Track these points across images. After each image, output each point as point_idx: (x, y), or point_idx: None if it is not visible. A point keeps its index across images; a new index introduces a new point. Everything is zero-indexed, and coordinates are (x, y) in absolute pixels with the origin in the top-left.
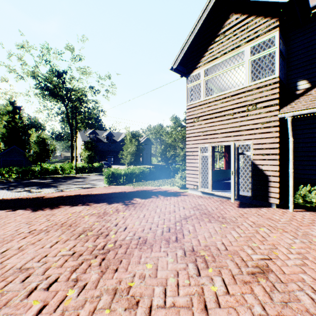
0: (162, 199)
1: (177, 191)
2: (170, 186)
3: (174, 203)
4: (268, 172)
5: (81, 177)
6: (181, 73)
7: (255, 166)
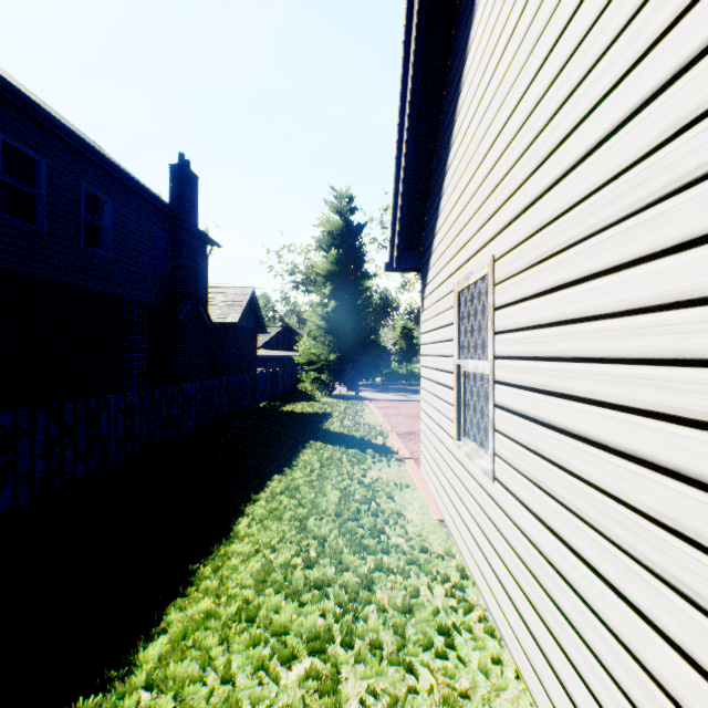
0: None
1: None
2: None
3: None
4: None
5: None
6: None
7: None
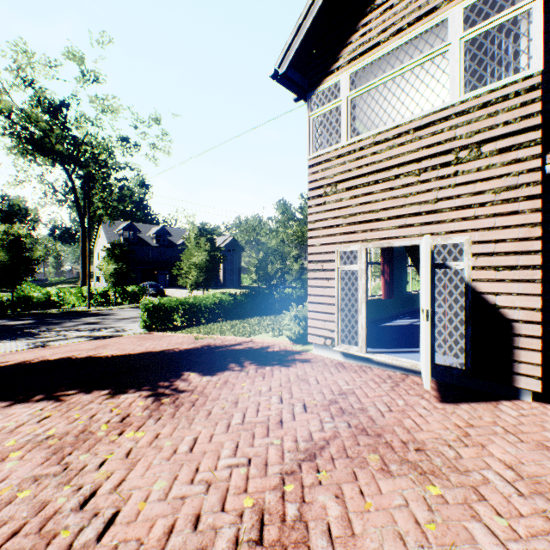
0: (252, 376)
1: (286, 349)
2: (273, 335)
3: (279, 389)
4: (513, 312)
5: (99, 313)
6: (296, 88)
7: (477, 296)
